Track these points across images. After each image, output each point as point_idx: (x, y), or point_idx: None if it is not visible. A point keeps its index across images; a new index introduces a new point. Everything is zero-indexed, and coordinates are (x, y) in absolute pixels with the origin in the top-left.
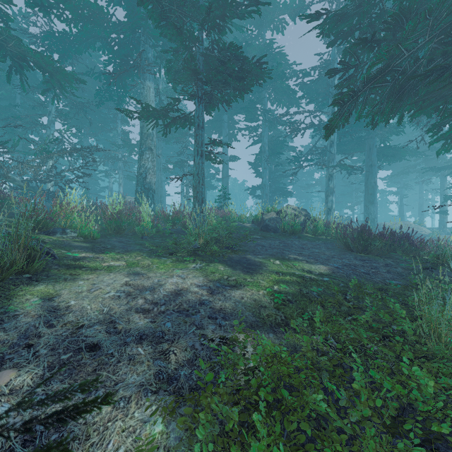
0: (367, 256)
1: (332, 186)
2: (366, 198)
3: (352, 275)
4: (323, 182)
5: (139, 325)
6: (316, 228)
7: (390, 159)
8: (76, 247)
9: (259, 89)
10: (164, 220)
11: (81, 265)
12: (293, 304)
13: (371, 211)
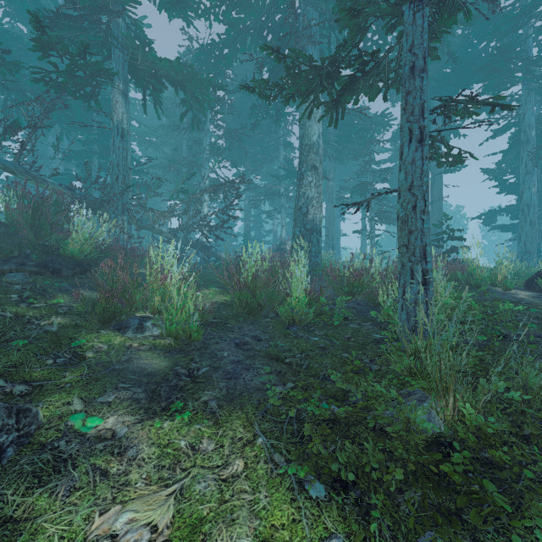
0: None
1: None
2: None
3: None
4: None
5: None
6: None
7: None
8: (127, 379)
9: (517, 22)
10: (332, 286)
11: (11, 538)
12: None
13: None
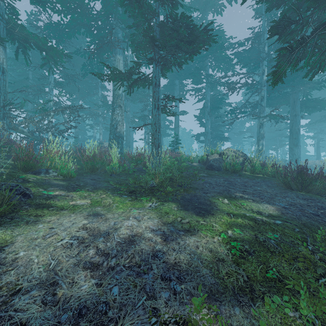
0: (308, 194)
1: (262, 133)
2: (291, 141)
3: (303, 217)
4: (252, 130)
5: (82, 290)
6: (254, 167)
7: (311, 110)
8: (53, 185)
9: (203, 58)
10: (129, 161)
11: (50, 205)
12: (252, 257)
13: (295, 152)
